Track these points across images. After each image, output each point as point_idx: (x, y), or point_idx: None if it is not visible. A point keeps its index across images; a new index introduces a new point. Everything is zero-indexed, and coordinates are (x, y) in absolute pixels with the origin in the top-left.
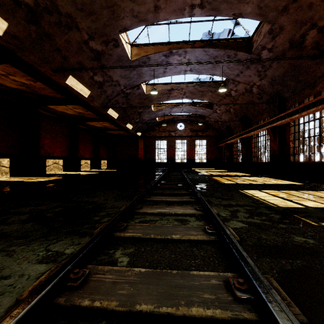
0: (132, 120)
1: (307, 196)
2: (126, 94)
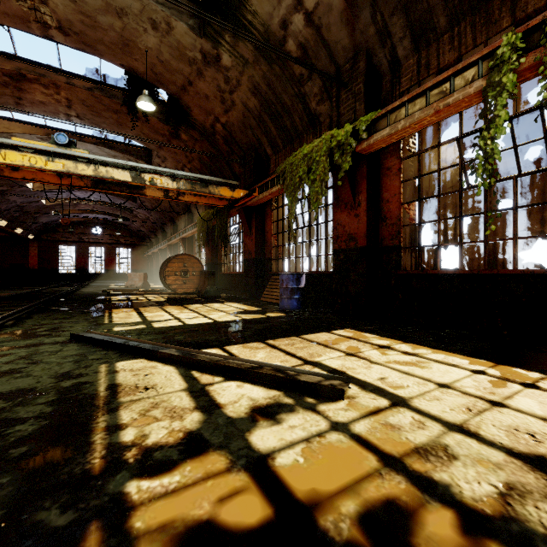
0: (24, 224)
1: None
2: (21, 206)
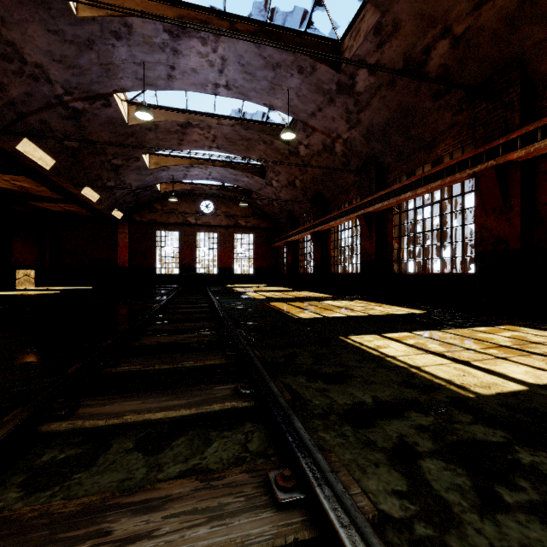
0: (98, 182)
1: (474, 344)
2: (73, 111)
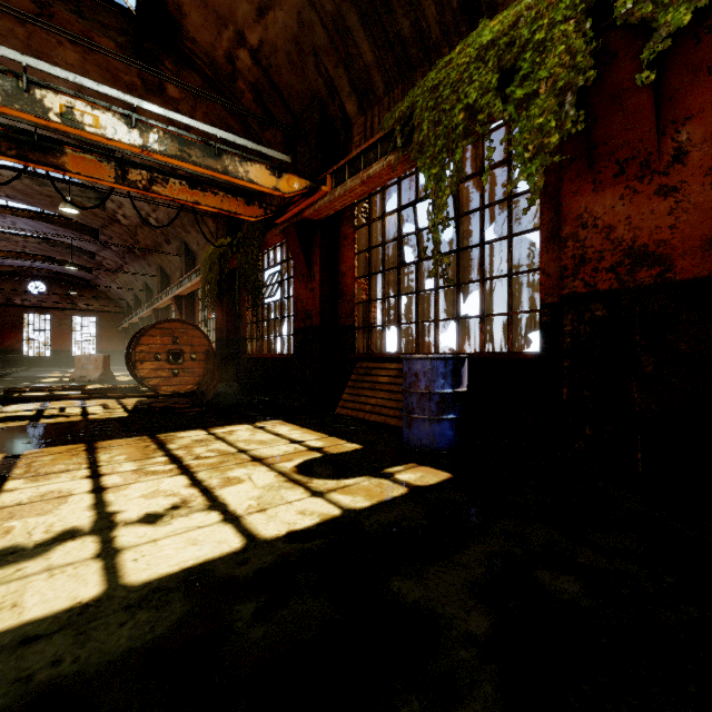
0: None
1: None
2: None
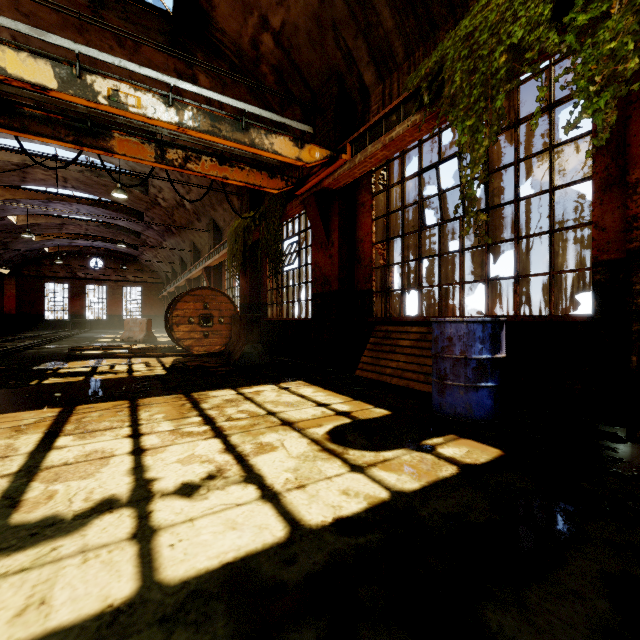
0: None
1: None
2: None
